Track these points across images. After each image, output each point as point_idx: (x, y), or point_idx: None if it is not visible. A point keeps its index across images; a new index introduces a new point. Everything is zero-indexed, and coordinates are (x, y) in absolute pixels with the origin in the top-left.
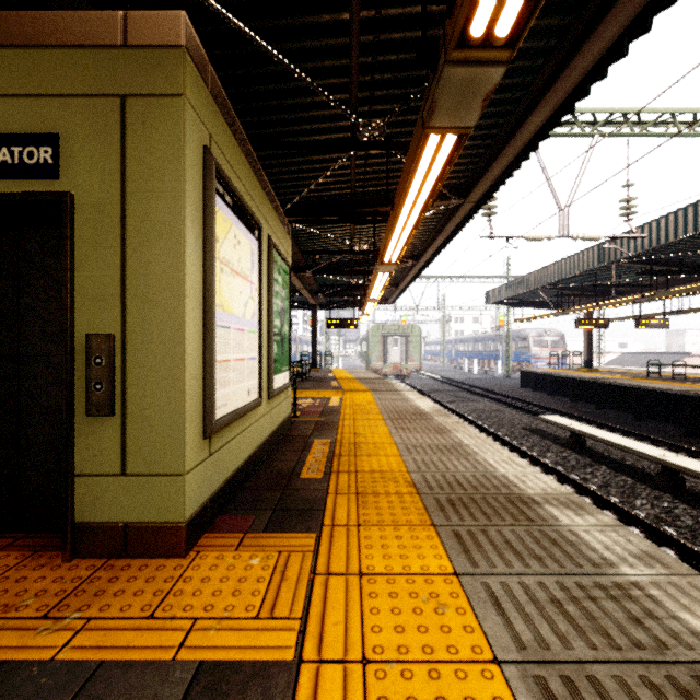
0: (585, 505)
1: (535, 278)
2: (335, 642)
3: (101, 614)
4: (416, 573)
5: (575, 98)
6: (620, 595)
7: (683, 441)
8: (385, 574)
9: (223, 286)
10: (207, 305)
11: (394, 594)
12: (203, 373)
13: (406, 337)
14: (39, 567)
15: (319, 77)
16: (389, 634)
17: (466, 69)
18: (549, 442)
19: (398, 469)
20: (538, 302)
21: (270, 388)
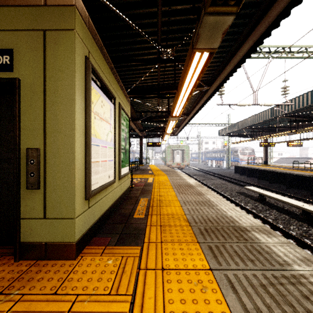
0: (272, 232)
1: (241, 123)
2: (149, 309)
3: (29, 291)
4: (190, 269)
5: (264, 37)
6: (295, 282)
7: (310, 198)
8: (175, 269)
9: (96, 125)
10: (87, 134)
11: (179, 281)
12: (85, 168)
13: (182, 150)
14: (2, 264)
15: (143, 28)
16: (178, 305)
17: (215, 17)
18: (249, 198)
19: (180, 213)
20: (242, 134)
21: (120, 174)
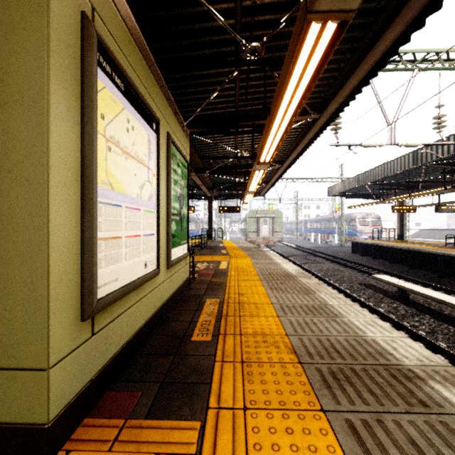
0: None
1: (364, 177)
2: None
3: None
4: None
5: (427, 13)
6: None
7: None
8: None
9: (112, 164)
10: (85, 180)
11: None
12: (81, 251)
13: (272, 218)
14: None
15: (210, 2)
16: None
17: None
18: (381, 295)
19: (278, 332)
20: (365, 194)
21: (169, 259)
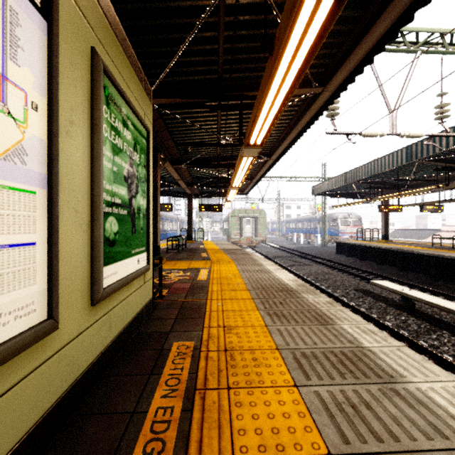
0: None
1: (352, 175)
2: None
3: None
4: None
5: None
6: None
7: None
8: None
9: None
10: None
11: None
12: None
13: (255, 218)
14: None
15: None
16: None
17: None
18: (383, 304)
19: (309, 442)
20: (351, 193)
21: (96, 287)
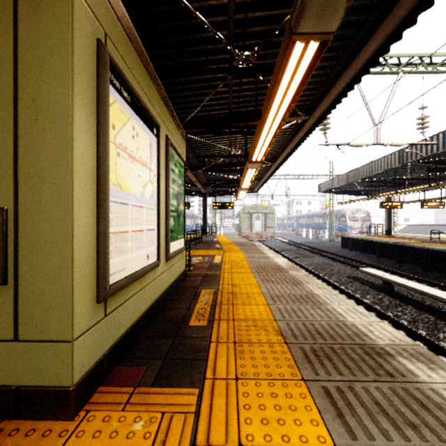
0: (433, 358)
1: (353, 174)
2: None
3: None
4: None
5: (404, 27)
6: None
7: None
8: None
9: (120, 168)
10: (100, 182)
11: None
12: (97, 244)
13: (265, 214)
14: None
15: (205, 15)
16: None
17: None
18: (367, 287)
19: (267, 317)
20: (354, 191)
21: (168, 252)
